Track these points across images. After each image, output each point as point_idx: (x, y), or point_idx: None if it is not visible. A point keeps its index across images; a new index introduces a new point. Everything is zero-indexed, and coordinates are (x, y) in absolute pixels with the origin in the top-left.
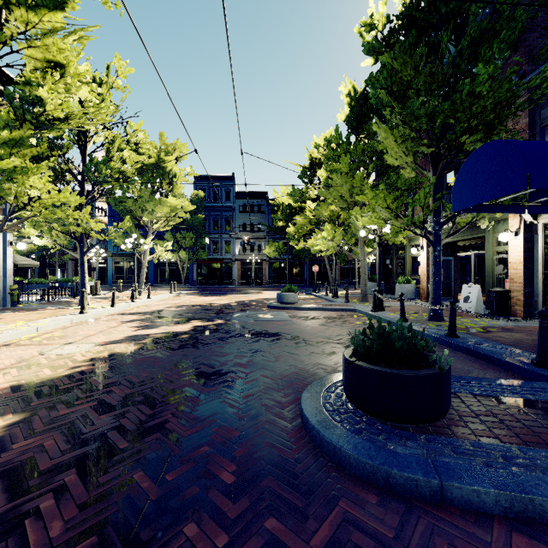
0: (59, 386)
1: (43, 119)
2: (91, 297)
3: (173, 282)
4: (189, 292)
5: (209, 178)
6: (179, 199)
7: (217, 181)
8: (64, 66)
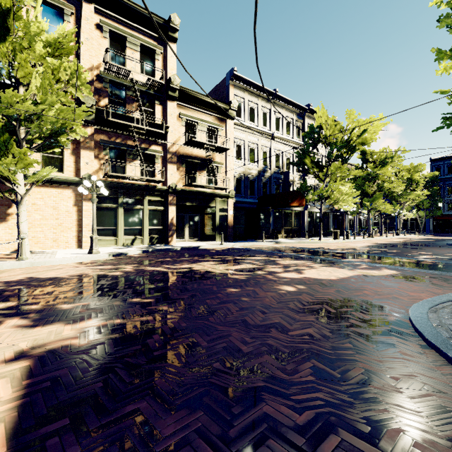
0: (402, 242)
1: (384, 190)
2: (376, 234)
3: (412, 230)
4: (426, 235)
5: (443, 158)
6: (420, 188)
7: (451, 159)
8: (388, 174)
